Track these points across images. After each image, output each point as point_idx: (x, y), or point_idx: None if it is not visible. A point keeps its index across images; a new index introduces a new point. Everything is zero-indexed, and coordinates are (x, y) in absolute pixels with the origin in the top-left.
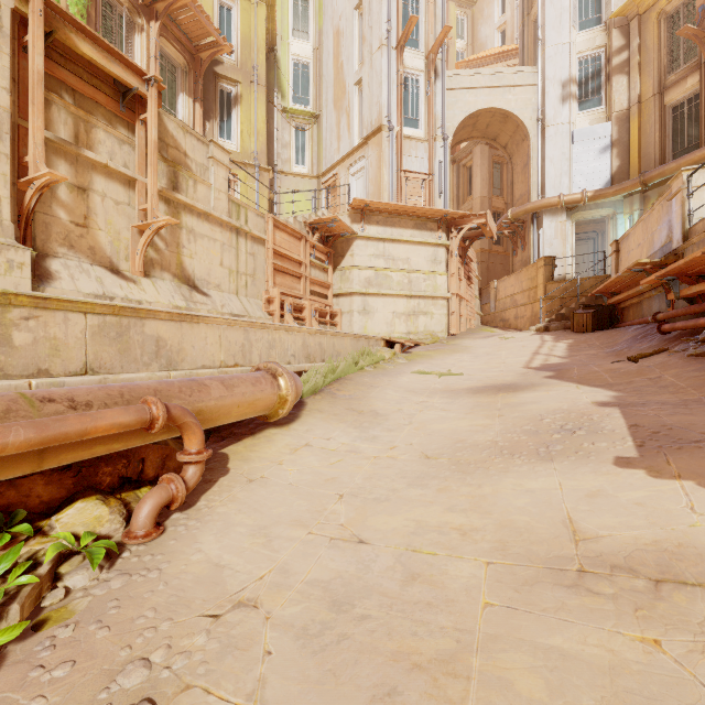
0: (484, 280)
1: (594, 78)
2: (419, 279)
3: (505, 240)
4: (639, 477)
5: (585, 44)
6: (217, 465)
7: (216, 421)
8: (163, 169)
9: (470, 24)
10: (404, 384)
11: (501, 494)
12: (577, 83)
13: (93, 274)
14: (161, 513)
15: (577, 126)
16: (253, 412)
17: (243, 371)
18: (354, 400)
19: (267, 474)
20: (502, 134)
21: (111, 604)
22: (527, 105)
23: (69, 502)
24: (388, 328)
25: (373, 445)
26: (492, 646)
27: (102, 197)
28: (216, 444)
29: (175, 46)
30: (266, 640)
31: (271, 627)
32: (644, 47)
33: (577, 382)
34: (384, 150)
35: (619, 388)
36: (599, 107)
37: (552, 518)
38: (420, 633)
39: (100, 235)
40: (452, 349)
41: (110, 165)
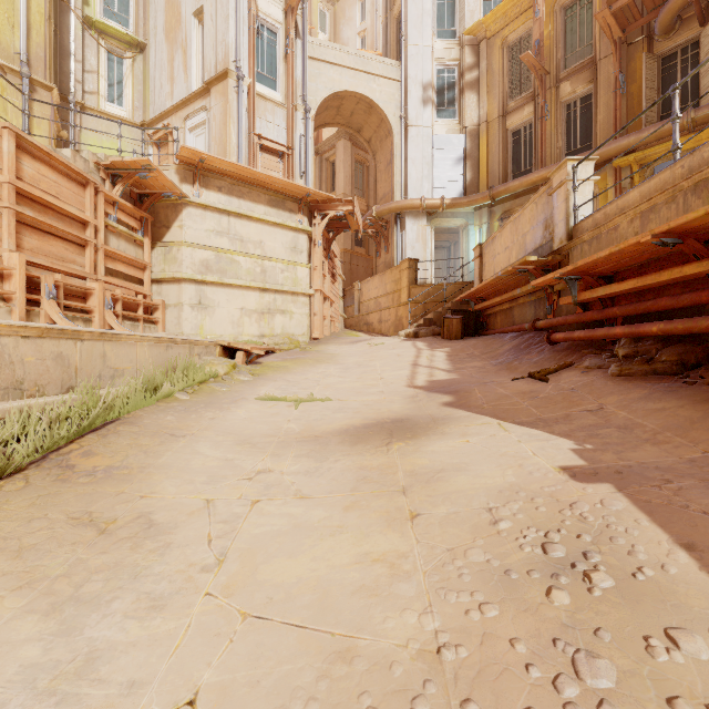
0: (347, 281)
1: (450, 89)
2: (275, 269)
3: (367, 243)
4: None
5: (443, 53)
6: None
7: None
8: None
9: (333, 21)
10: (237, 426)
11: None
12: (436, 90)
13: None
14: None
15: (436, 132)
16: None
17: None
18: (110, 483)
19: None
20: (367, 127)
21: None
22: (391, 99)
23: None
24: (234, 329)
25: None
26: None
27: None
28: None
29: None
30: None
31: None
32: (491, 70)
33: (495, 416)
34: (232, 102)
35: (563, 429)
36: (454, 118)
37: None
38: None
39: None
40: (315, 358)
41: None
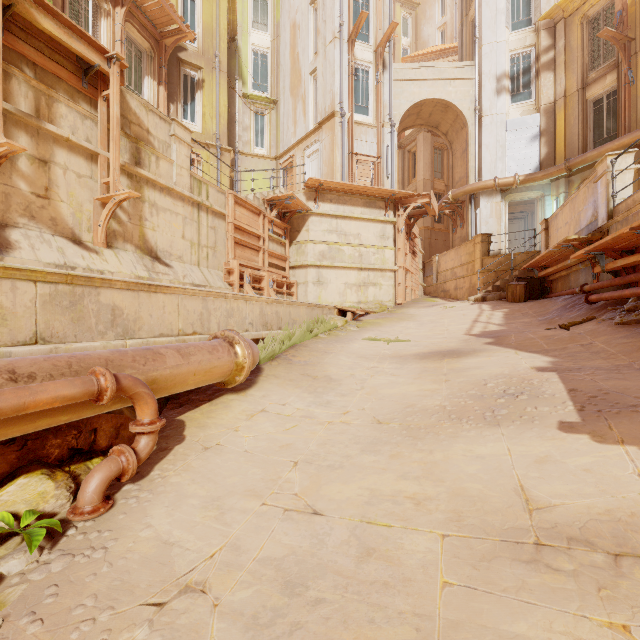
0: (426, 254)
1: (525, 74)
2: (368, 253)
3: (445, 219)
4: (584, 442)
5: (517, 43)
6: (173, 432)
7: (172, 389)
8: (126, 144)
9: (414, 24)
10: (356, 351)
11: (452, 460)
12: (510, 78)
13: (54, 245)
14: (112, 485)
15: (510, 116)
16: (210, 379)
17: (202, 339)
18: (308, 366)
19: (222, 441)
20: (443, 123)
21: (47, 592)
22: (465, 96)
23: (11, 478)
24: (340, 298)
25: (327, 410)
26: (454, 635)
27: (64, 170)
28: (173, 411)
29: (141, 32)
30: (212, 633)
31: (219, 616)
32: (569, 47)
33: (516, 348)
34: (337, 134)
35: (555, 354)
36: (529, 100)
37: (504, 485)
38: (377, 621)
39: (62, 206)
40: (399, 317)
41: (72, 139)
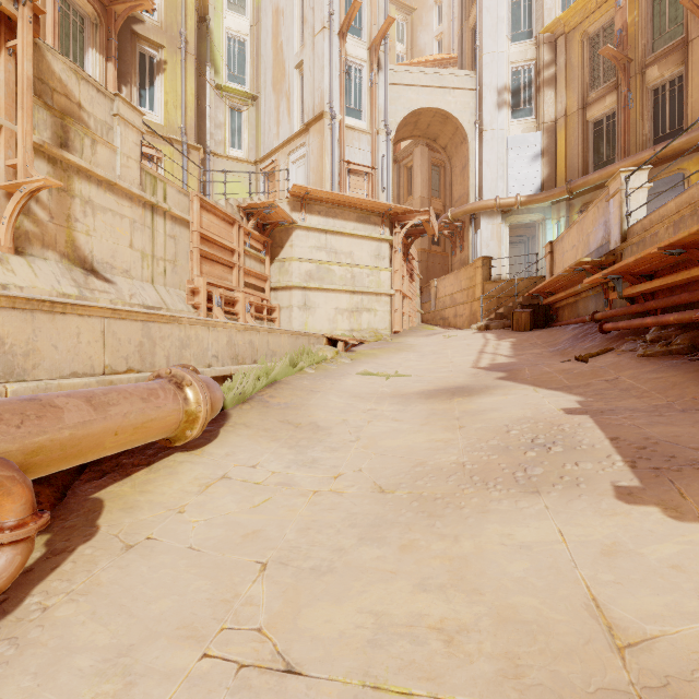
0: (424, 279)
1: (526, 89)
2: (362, 274)
3: (443, 241)
4: (657, 519)
5: (518, 55)
6: (80, 522)
7: (75, 459)
8: (45, 118)
9: (410, 30)
10: (349, 388)
11: (488, 553)
12: (511, 92)
13: None
14: None
15: (511, 133)
16: (145, 438)
17: (140, 379)
18: (290, 409)
19: (157, 531)
20: (442, 136)
21: None
22: (465, 108)
23: None
24: (330, 325)
25: (313, 473)
26: None
27: None
28: (89, 484)
29: None
30: None
31: None
32: (570, 65)
33: (533, 385)
34: (327, 138)
35: (579, 391)
36: (531, 117)
37: (569, 599)
38: None
39: None
40: (397, 348)
41: None
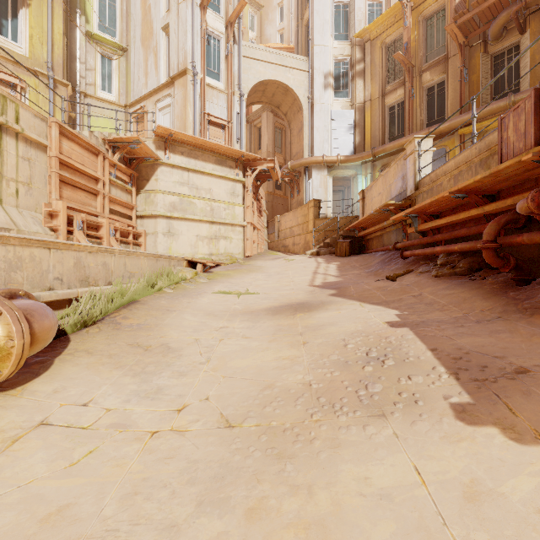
0: (270, 215)
1: (344, 77)
2: (220, 208)
3: (284, 187)
4: (501, 443)
5: (339, 51)
6: None
7: None
8: None
9: (259, 22)
10: (204, 306)
11: (347, 511)
12: (334, 77)
13: None
14: None
15: (334, 108)
16: None
17: None
18: (142, 331)
19: None
20: (284, 104)
21: None
22: (301, 85)
23: None
24: (192, 250)
25: (154, 407)
26: None
27: None
28: None
29: None
30: None
31: None
32: (374, 63)
33: (359, 300)
34: (189, 91)
35: (395, 305)
36: (347, 98)
37: None
38: None
39: None
40: (248, 269)
41: None
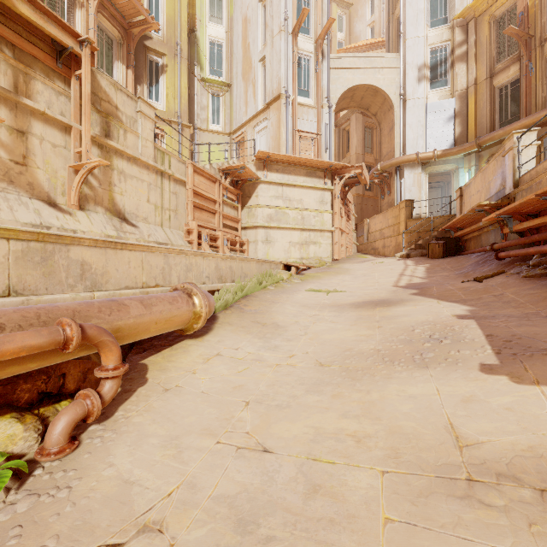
0: (359, 218)
1: (442, 64)
2: (310, 216)
3: (374, 187)
4: (504, 383)
5: (435, 38)
6: (137, 375)
7: (135, 336)
8: (96, 118)
9: (348, 21)
10: (300, 300)
11: (388, 399)
12: (429, 67)
13: (31, 207)
14: (78, 426)
15: (430, 100)
16: (171, 327)
17: (163, 291)
18: (258, 314)
19: (181, 383)
20: (373, 105)
21: (10, 534)
22: (392, 83)
23: None
24: (285, 255)
25: (275, 354)
26: None
27: (41, 140)
28: (137, 355)
29: (111, 22)
30: None
31: None
32: (479, 42)
33: (438, 298)
34: (283, 113)
35: (472, 303)
36: (446, 86)
37: (435, 423)
38: None
39: (38, 172)
40: (336, 271)
41: (48, 113)
